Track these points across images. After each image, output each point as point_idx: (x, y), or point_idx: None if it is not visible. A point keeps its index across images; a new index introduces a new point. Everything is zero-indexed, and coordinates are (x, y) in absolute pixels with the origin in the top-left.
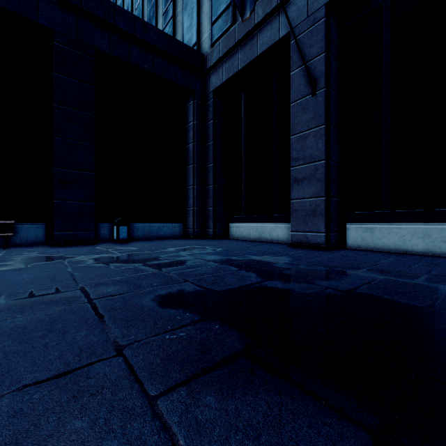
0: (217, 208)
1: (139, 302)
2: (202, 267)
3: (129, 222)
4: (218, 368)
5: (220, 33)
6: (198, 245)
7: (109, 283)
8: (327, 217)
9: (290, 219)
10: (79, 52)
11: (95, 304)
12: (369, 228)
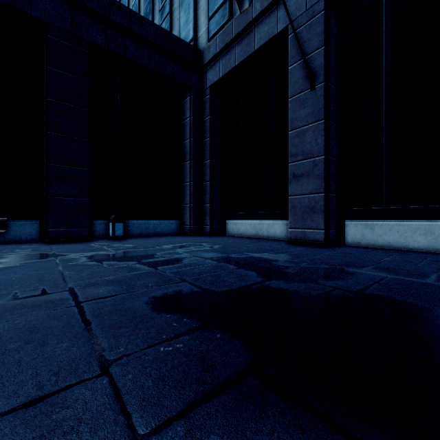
0: (213, 205)
1: (131, 305)
2: (199, 266)
3: (125, 219)
4: (222, 393)
5: (217, 28)
6: (195, 242)
7: (101, 284)
8: (327, 214)
9: (289, 216)
10: (73, 46)
11: (83, 307)
12: (369, 225)
